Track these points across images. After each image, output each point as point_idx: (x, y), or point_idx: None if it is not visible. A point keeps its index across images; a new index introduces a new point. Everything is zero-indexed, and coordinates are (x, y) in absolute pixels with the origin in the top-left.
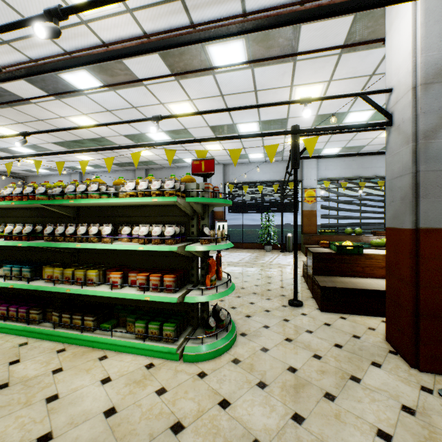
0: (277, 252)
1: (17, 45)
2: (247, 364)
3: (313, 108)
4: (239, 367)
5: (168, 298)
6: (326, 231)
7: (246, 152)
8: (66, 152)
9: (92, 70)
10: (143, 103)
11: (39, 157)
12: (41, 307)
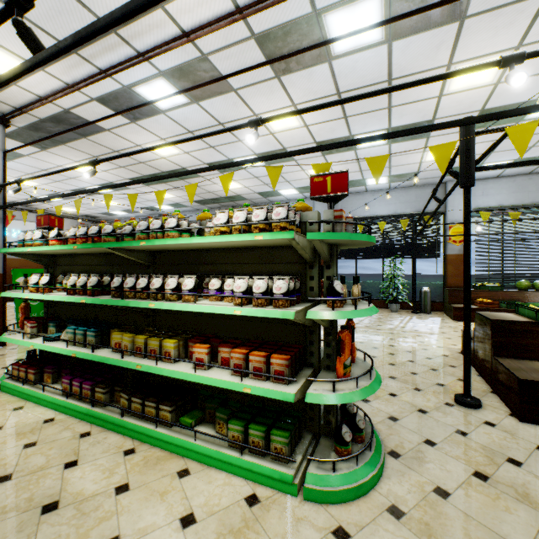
0: (407, 313)
1: (86, 54)
2: (418, 522)
3: (479, 99)
4: (406, 528)
5: (280, 394)
6: (485, 285)
7: (364, 177)
8: (140, 182)
9: (170, 77)
10: (232, 117)
11: (117, 197)
12: (108, 384)
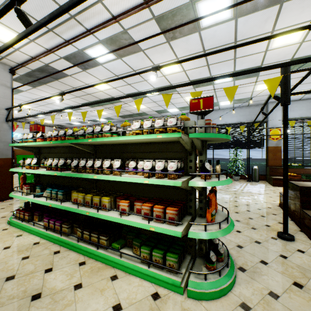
0: (244, 181)
1: (57, 31)
2: None
3: (290, 52)
4: None
5: (172, 231)
6: (292, 165)
7: (218, 101)
8: (88, 104)
9: (105, 43)
10: (140, 66)
11: (75, 114)
12: (70, 222)
